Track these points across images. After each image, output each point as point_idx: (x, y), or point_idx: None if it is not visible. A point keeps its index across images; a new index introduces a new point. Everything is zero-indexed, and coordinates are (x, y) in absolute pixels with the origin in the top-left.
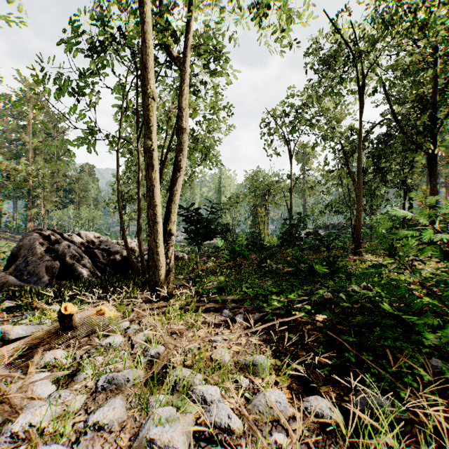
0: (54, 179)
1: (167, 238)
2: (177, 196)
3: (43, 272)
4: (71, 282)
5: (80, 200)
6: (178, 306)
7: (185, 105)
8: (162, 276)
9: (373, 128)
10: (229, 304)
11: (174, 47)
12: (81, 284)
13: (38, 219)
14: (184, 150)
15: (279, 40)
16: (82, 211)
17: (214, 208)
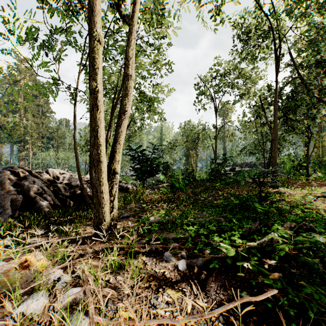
0: (39, 130)
1: (111, 176)
2: (121, 137)
3: (9, 204)
4: (30, 214)
5: (58, 145)
6: (116, 252)
7: (129, 53)
8: (105, 213)
9: (286, 84)
10: (170, 244)
11: (120, 3)
12: (40, 215)
13: (27, 159)
14: (128, 94)
15: (210, 10)
16: (59, 153)
17: (156, 149)
